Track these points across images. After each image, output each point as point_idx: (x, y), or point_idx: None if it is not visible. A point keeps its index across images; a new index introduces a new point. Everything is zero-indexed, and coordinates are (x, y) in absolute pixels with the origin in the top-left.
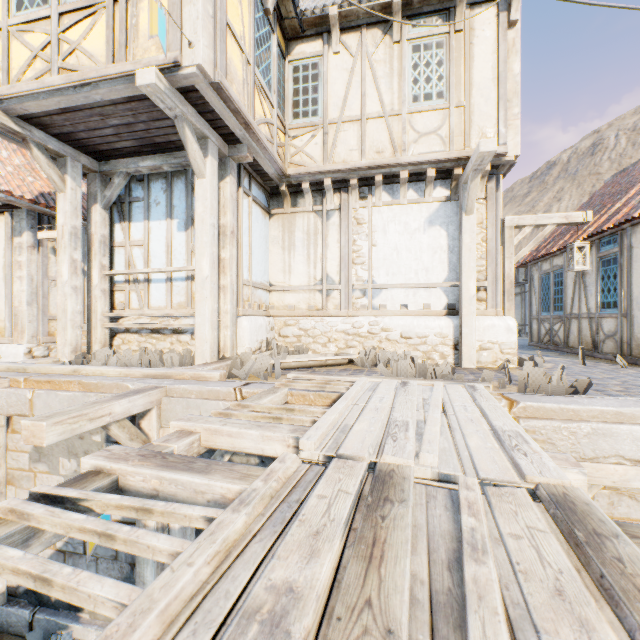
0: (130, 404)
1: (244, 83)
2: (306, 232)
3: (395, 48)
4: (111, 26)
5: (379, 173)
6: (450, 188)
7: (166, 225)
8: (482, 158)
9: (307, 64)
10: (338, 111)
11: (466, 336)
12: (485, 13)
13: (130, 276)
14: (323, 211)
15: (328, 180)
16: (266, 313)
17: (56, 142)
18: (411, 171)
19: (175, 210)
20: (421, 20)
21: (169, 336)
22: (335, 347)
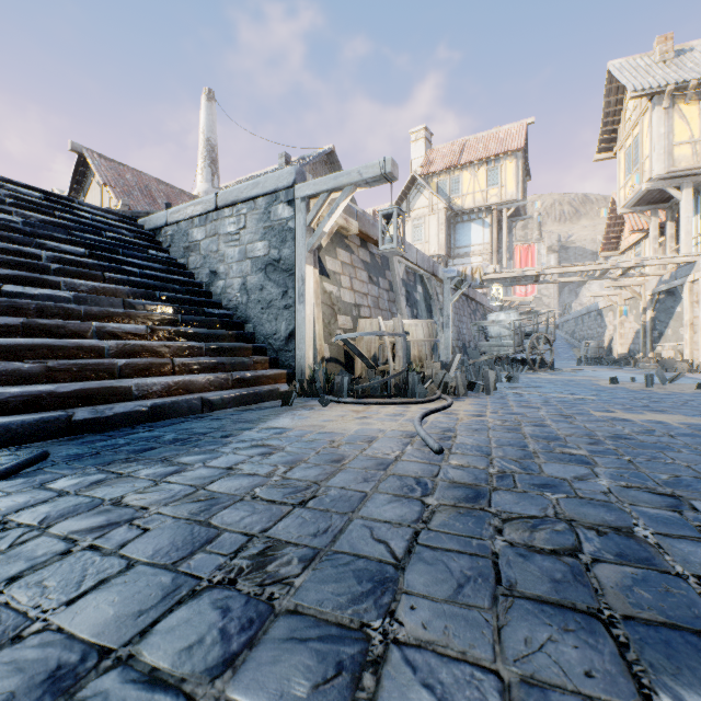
0: (630, 283)
1: (693, 154)
2: None
3: None
4: (639, 174)
5: None
6: None
7: (695, 219)
8: None
9: None
10: None
11: None
12: None
13: None
14: None
15: None
16: None
17: (645, 207)
18: None
19: (697, 210)
20: None
21: None
22: None
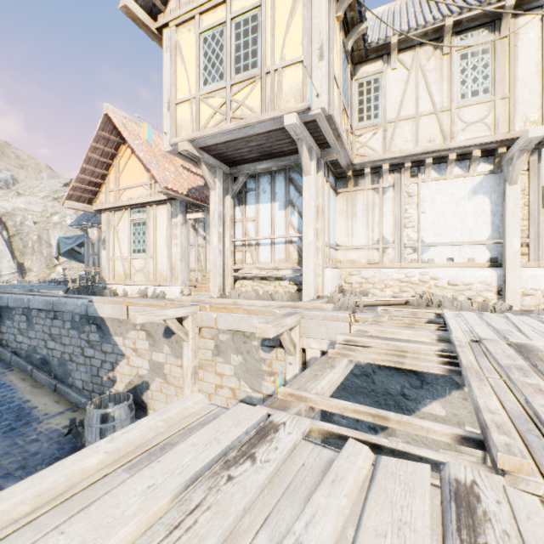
0: (291, 320)
1: (338, 108)
2: (365, 205)
3: (444, 59)
4: (265, 89)
5: (429, 157)
6: (493, 163)
7: (270, 206)
8: (529, 141)
9: (369, 80)
10: (395, 113)
11: (510, 284)
12: (529, 19)
13: (245, 241)
14: (379, 188)
15: (386, 165)
16: (335, 266)
17: (212, 159)
18: (458, 153)
19: (277, 196)
20: (468, 33)
21: (273, 282)
22: (390, 291)
